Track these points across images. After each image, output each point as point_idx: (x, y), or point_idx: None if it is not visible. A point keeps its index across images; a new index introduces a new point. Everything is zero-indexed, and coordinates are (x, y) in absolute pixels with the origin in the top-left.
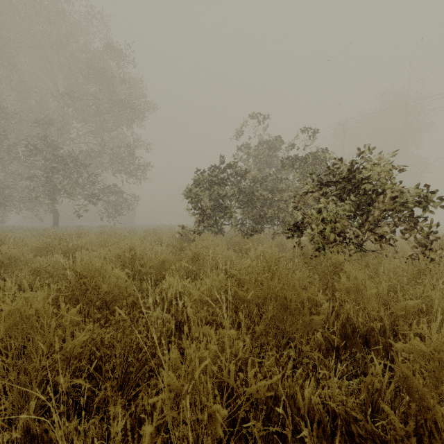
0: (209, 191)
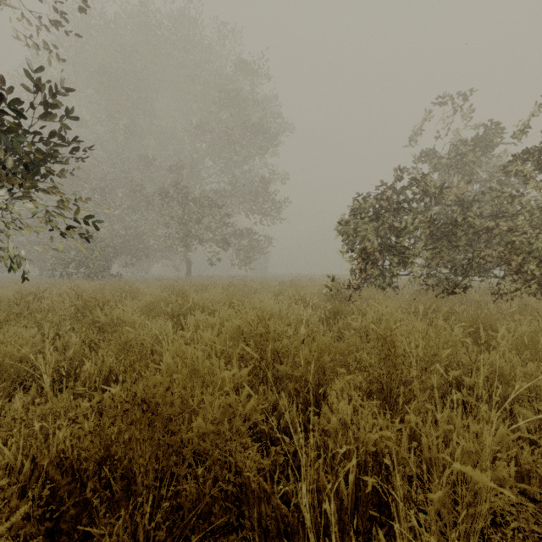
0: (372, 225)
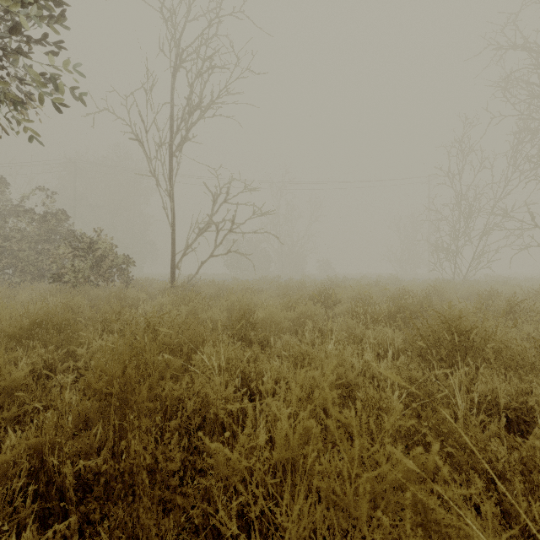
0: None
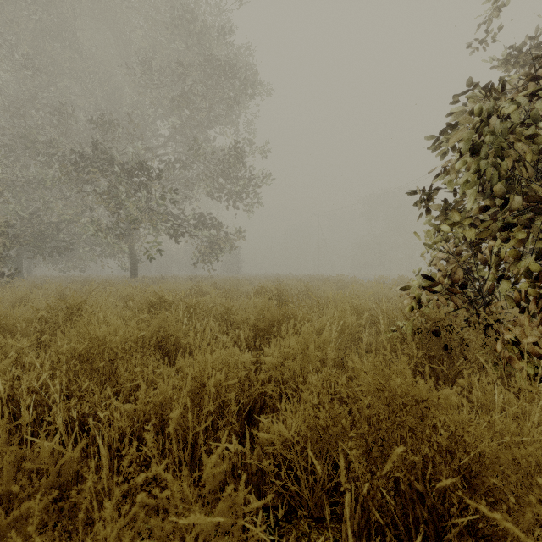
0: None
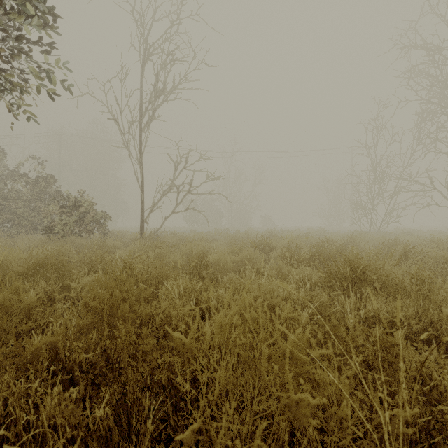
0: None
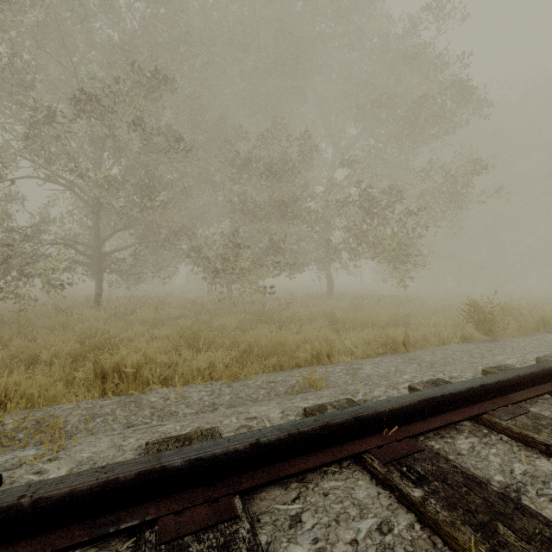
0: None
